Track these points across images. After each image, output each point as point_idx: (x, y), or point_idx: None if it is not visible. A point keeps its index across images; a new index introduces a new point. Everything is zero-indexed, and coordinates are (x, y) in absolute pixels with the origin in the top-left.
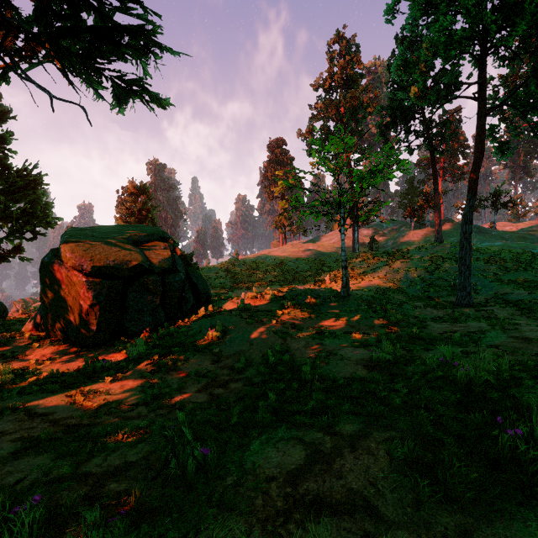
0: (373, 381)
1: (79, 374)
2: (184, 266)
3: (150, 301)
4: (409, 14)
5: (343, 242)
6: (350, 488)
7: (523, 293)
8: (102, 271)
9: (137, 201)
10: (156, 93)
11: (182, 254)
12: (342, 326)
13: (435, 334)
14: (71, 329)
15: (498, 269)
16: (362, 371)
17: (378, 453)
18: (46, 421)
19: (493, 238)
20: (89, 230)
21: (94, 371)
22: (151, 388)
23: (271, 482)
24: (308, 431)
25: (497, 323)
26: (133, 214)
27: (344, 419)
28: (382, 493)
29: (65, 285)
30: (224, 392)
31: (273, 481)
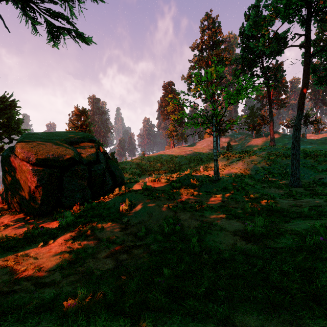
0: (256, 255)
1: (22, 238)
2: (105, 159)
3: (80, 183)
4: None
5: (214, 143)
6: None
7: None
8: (44, 162)
9: (80, 119)
10: (82, 32)
11: (104, 151)
12: (216, 201)
13: (285, 207)
14: (23, 203)
15: (314, 162)
16: (241, 243)
17: None
18: None
19: (305, 143)
20: (39, 134)
21: (33, 235)
22: (71, 253)
23: None
24: (205, 323)
25: None
26: (77, 128)
27: (240, 306)
28: None
29: (17, 172)
30: (127, 258)
31: None
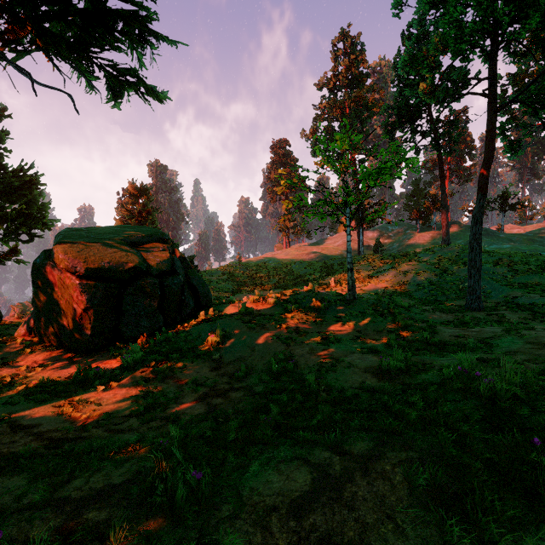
0: (384, 391)
1: (71, 382)
2: (183, 268)
3: (148, 305)
4: (417, 8)
5: (349, 243)
6: (365, 523)
7: (535, 297)
8: (97, 274)
9: (137, 202)
10: (153, 86)
11: (182, 256)
12: (348, 331)
13: (447, 339)
14: (65, 334)
15: (508, 272)
16: (372, 380)
17: (395, 478)
18: (30, 434)
19: (501, 240)
20: (84, 231)
21: (87, 378)
22: (146, 398)
23: (271, 514)
24: (313, 450)
25: (511, 327)
26: (133, 216)
27: (354, 436)
28: (402, 530)
29: (57, 288)
30: (222, 402)
31: (274, 512)
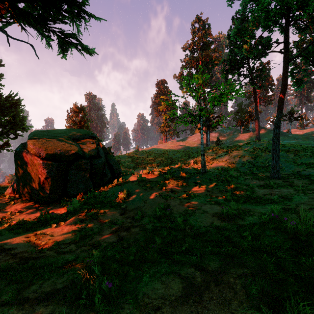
0: (226, 228)
1: (36, 221)
2: (104, 154)
3: (83, 175)
4: (242, 1)
5: (202, 139)
6: None
7: (311, 171)
8: (53, 157)
9: (78, 116)
10: (86, 45)
11: (103, 146)
12: (202, 191)
13: (261, 196)
14: (34, 192)
15: (294, 156)
16: (217, 221)
17: (236, 287)
18: (9, 255)
19: (289, 138)
20: (46, 132)
21: (46, 219)
22: (80, 231)
23: (157, 312)
24: (183, 267)
25: (299, 189)
26: (76, 124)
27: (208, 258)
28: None
29: (29, 165)
30: (127, 234)
31: (159, 311)
